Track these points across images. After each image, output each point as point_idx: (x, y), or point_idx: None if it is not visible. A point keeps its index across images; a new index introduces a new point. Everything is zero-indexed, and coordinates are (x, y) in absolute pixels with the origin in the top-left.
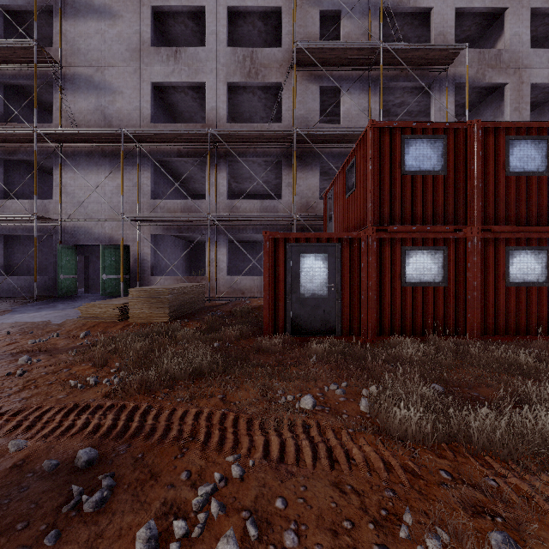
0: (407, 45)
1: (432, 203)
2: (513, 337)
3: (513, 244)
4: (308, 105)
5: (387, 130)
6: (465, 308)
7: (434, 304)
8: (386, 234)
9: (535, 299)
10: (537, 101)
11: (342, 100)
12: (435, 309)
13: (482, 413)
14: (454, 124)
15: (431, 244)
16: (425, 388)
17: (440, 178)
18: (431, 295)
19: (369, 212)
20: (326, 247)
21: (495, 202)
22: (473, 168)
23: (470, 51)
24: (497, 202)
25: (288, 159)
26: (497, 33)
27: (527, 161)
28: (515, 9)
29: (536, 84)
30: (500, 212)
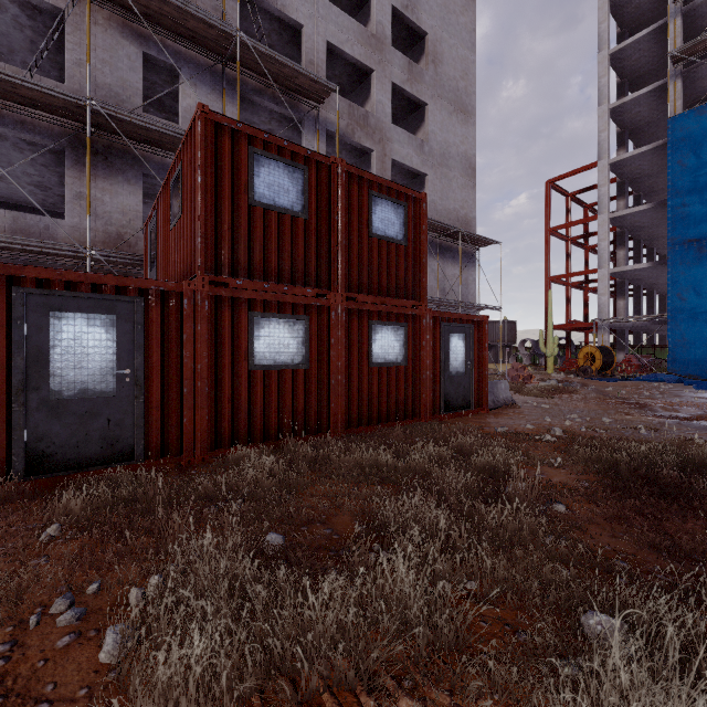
0: (273, 52)
1: (291, 255)
2: (376, 426)
3: (376, 317)
4: (121, 74)
5: (227, 130)
6: (329, 396)
7: (293, 393)
8: (226, 290)
9: (395, 381)
10: (397, 181)
11: (183, 90)
12: (294, 400)
13: (326, 589)
14: (317, 156)
15: (289, 311)
16: (247, 558)
17: (300, 223)
18: (289, 382)
19: (197, 251)
20: (113, 302)
21: (359, 266)
22: (338, 219)
23: (341, 100)
24: (361, 266)
25: (79, 150)
26: (365, 93)
27: (388, 225)
28: (380, 76)
29: (396, 161)
30: (364, 278)
